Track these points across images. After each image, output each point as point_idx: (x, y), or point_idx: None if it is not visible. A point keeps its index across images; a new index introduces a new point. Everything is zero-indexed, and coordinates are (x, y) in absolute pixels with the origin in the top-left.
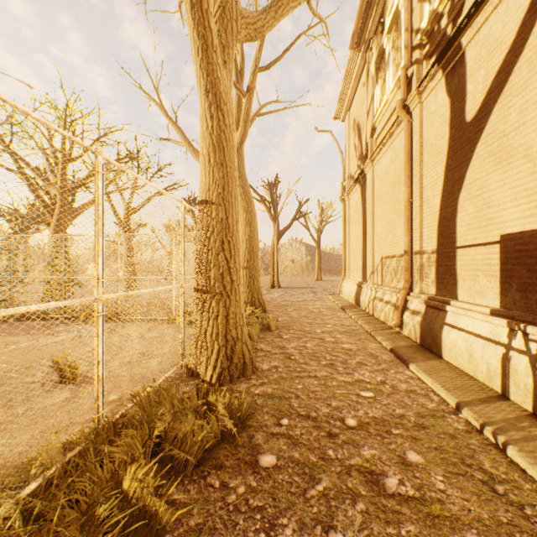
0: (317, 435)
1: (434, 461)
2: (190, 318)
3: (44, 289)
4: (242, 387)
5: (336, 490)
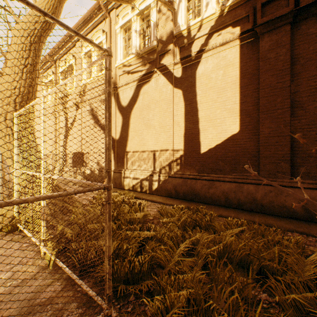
0: None
1: None
2: None
3: None
4: None
5: None
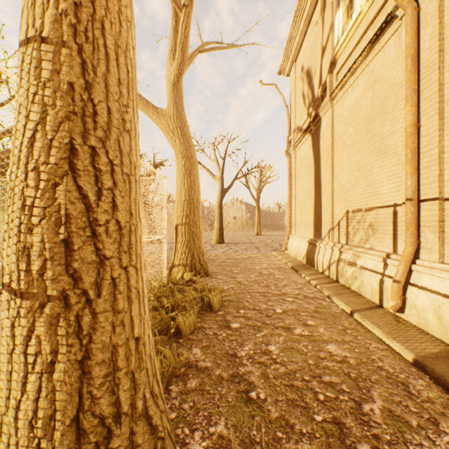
0: None
1: None
2: None
3: None
4: None
5: None
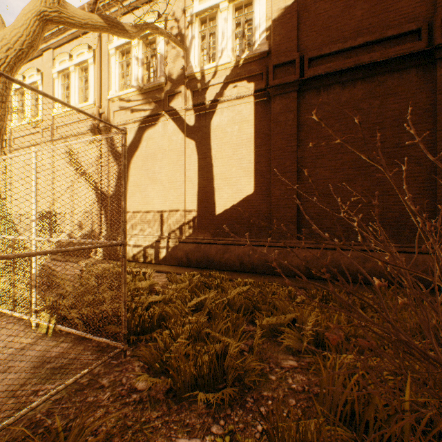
0: None
1: None
2: None
3: None
4: None
5: None
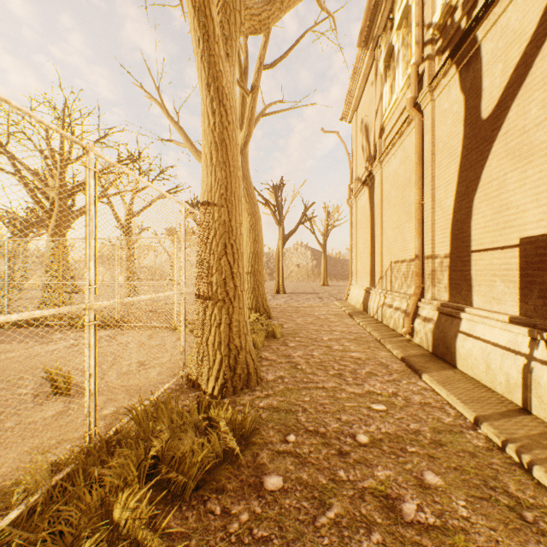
0: (327, 453)
1: (454, 484)
2: (192, 326)
3: (41, 294)
4: (245, 399)
5: (348, 517)
